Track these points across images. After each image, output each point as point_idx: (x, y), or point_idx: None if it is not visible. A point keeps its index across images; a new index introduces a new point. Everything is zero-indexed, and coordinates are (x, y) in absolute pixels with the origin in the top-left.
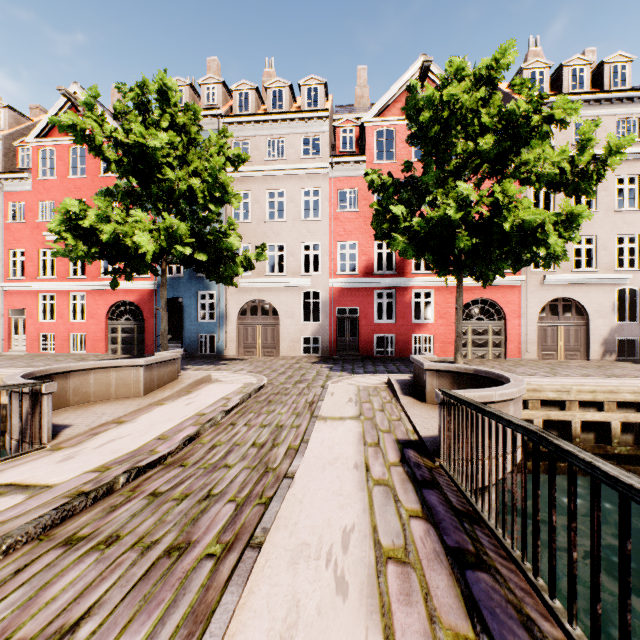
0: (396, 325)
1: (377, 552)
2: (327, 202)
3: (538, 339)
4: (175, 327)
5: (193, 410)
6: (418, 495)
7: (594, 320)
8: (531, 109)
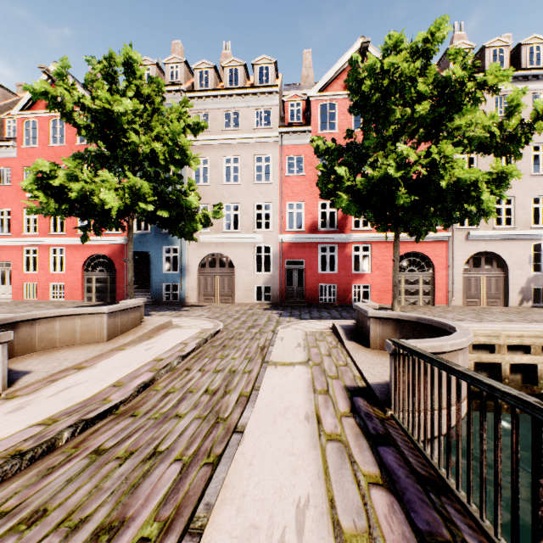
0: (338, 276)
1: (337, 540)
2: (277, 167)
3: (463, 288)
4: (143, 277)
5: (151, 355)
6: (374, 454)
7: (513, 271)
8: (466, 75)
